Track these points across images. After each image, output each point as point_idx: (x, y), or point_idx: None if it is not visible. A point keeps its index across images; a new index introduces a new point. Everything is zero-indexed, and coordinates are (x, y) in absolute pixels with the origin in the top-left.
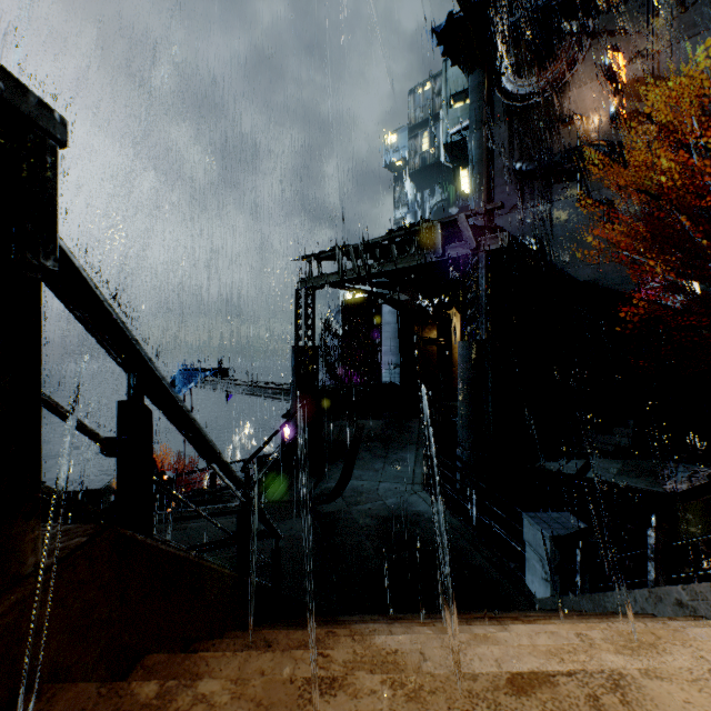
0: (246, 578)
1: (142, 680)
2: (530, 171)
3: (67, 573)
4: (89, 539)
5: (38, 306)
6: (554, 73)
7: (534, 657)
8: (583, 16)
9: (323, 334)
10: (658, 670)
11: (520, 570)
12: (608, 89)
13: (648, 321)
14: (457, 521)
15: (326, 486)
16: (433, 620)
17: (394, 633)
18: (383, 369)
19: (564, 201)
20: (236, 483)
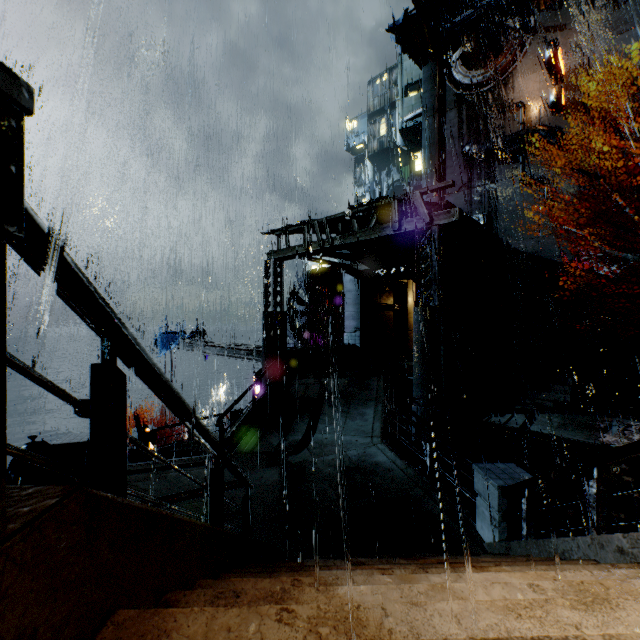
0: (217, 527)
1: (112, 637)
2: (477, 154)
3: (32, 537)
4: (57, 501)
5: (2, 271)
6: (499, 65)
7: (492, 612)
8: (526, 13)
9: (291, 301)
10: (622, 636)
11: (470, 516)
12: (548, 79)
13: (584, 289)
14: (412, 471)
15: (293, 438)
16: (392, 565)
17: (356, 581)
18: (345, 332)
19: (508, 181)
20: (208, 439)
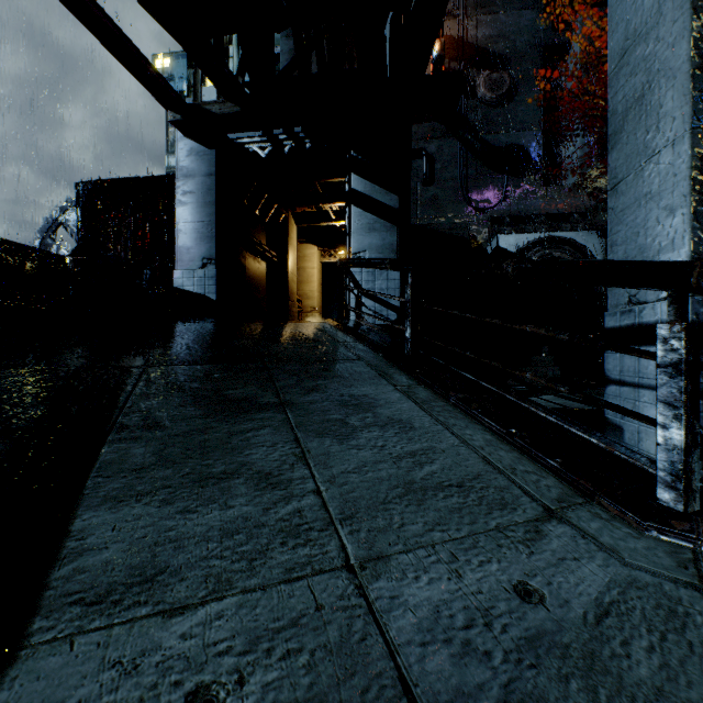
0: None
1: None
2: None
3: None
4: None
5: None
6: None
7: None
8: None
9: None
10: None
11: None
12: None
13: None
14: None
15: None
16: None
17: None
18: (178, 269)
19: None
20: None
